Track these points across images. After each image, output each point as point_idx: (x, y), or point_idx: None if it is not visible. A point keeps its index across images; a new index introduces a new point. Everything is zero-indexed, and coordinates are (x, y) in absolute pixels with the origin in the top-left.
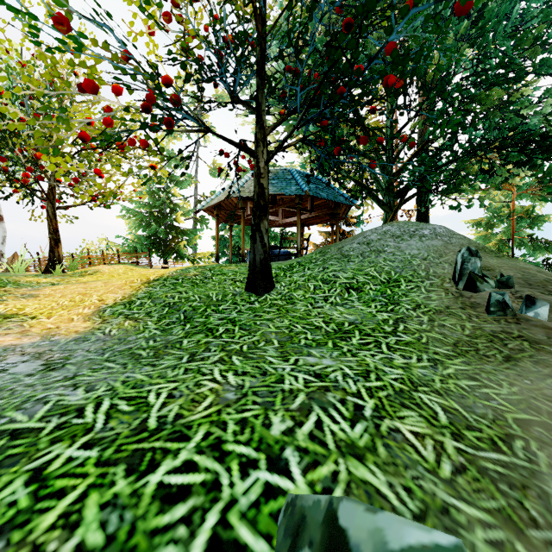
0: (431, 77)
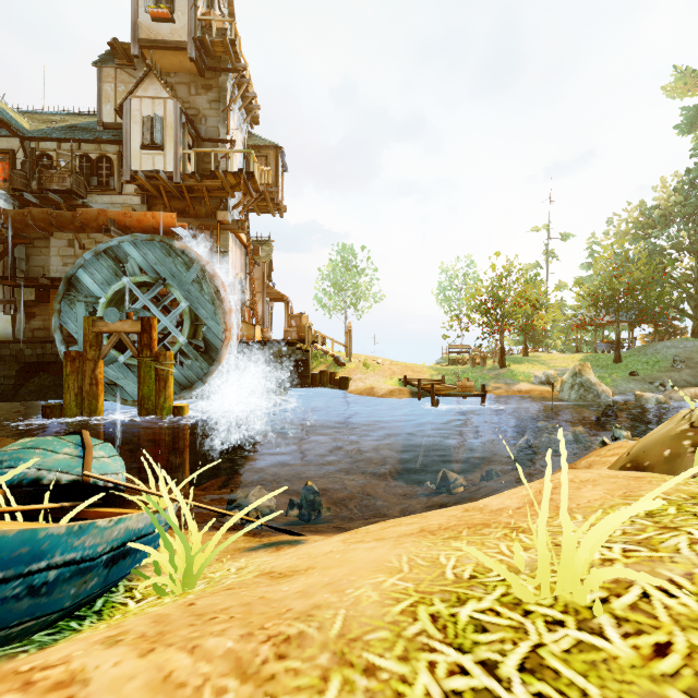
0: None
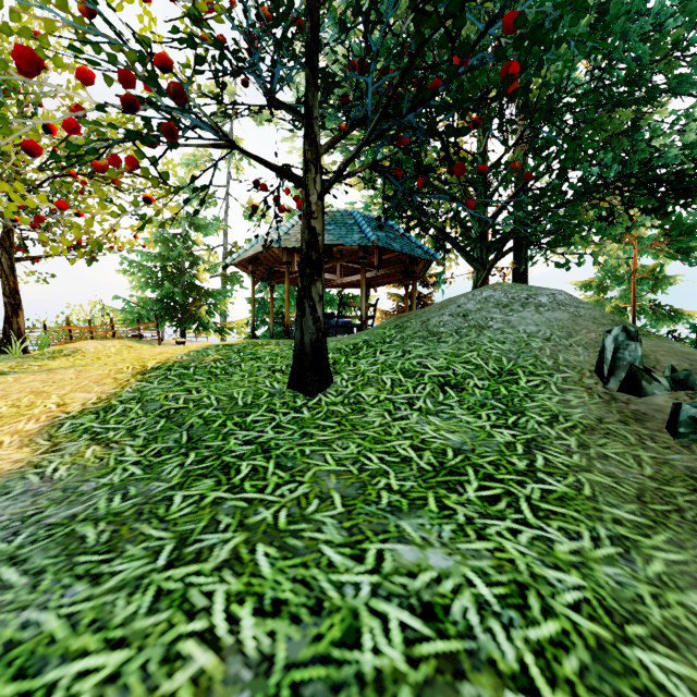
0: (536, 94)
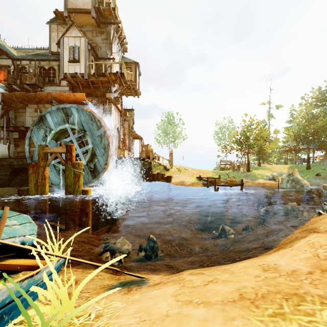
0: None
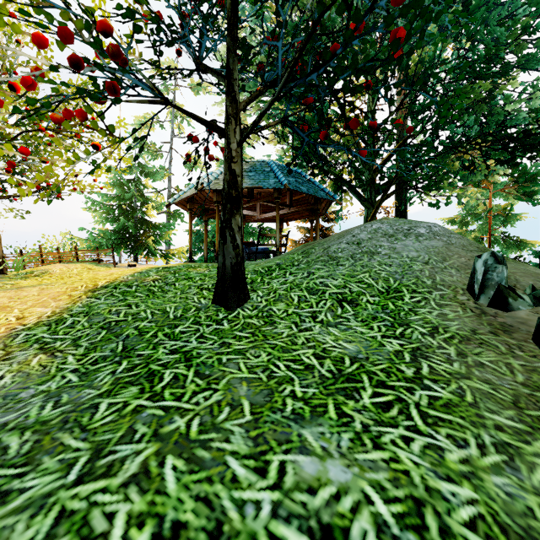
0: (414, 69)
